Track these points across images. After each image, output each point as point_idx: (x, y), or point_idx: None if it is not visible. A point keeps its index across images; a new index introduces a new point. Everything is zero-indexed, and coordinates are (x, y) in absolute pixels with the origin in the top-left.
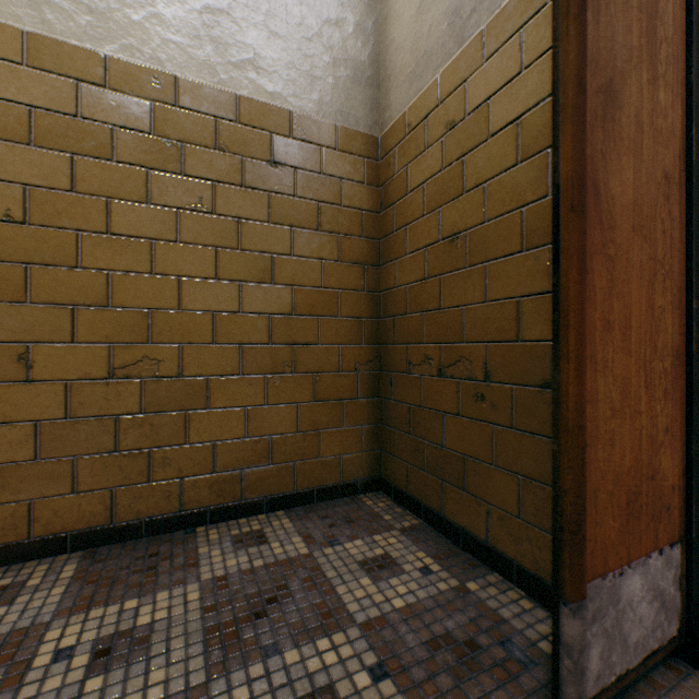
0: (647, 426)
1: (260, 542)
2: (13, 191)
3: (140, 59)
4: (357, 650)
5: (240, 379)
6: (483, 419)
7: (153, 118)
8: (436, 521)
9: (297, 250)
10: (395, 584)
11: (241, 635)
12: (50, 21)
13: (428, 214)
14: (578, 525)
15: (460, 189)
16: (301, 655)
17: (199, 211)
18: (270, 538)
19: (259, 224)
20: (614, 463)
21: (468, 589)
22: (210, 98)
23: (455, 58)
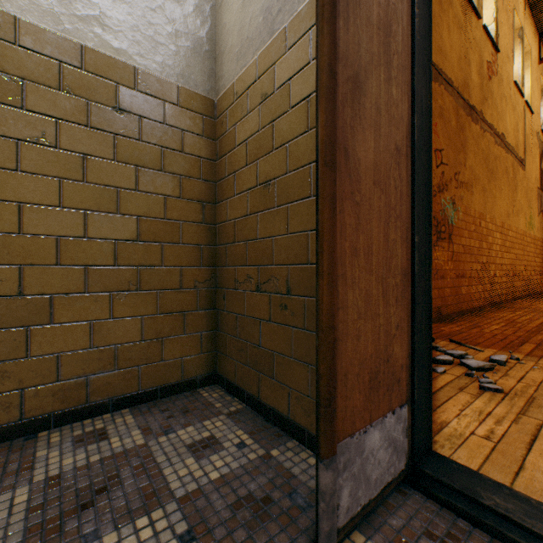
0: (384, 324)
1: (101, 439)
2: None
3: None
4: (172, 522)
5: (86, 296)
6: (286, 324)
7: None
8: (255, 404)
9: (142, 186)
10: (215, 460)
11: (64, 528)
12: None
13: (250, 164)
14: (330, 401)
15: (271, 147)
16: (120, 536)
17: (42, 144)
18: (111, 435)
19: (105, 161)
20: (360, 352)
21: (271, 455)
22: (54, 43)
23: (268, 45)
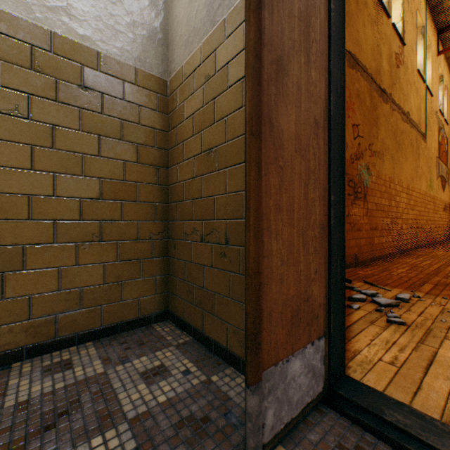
0: (304, 269)
1: (66, 368)
2: None
3: None
4: (123, 440)
5: (54, 246)
6: (225, 269)
7: None
8: (200, 337)
9: (104, 153)
10: (163, 385)
11: (28, 447)
12: None
13: (196, 135)
14: (256, 336)
15: (213, 120)
16: None
17: (15, 116)
18: (75, 364)
19: (71, 131)
20: (283, 293)
21: (212, 381)
22: (26, 29)
23: (210, 34)
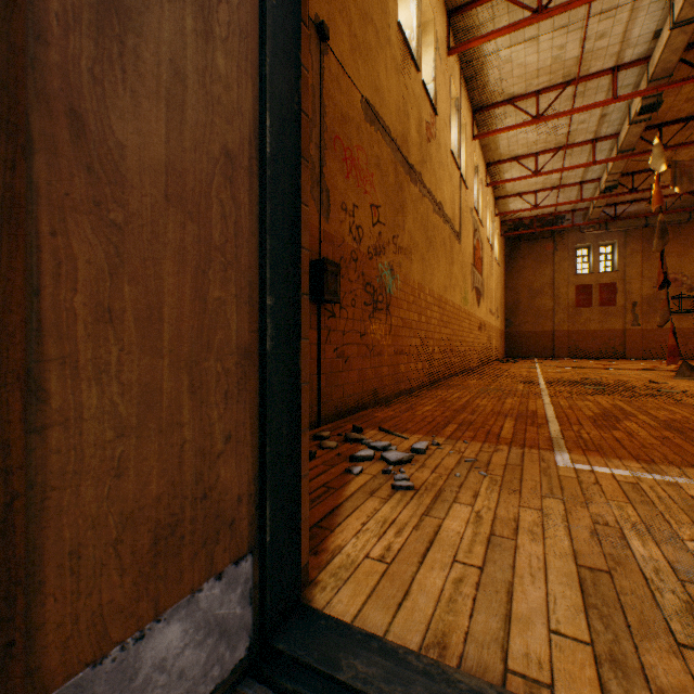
0: (196, 438)
1: None
2: None
3: None
4: None
5: None
6: None
7: None
8: None
9: None
10: None
11: None
12: None
13: None
14: None
15: None
16: None
17: None
18: None
19: None
20: (126, 498)
21: None
22: None
23: None
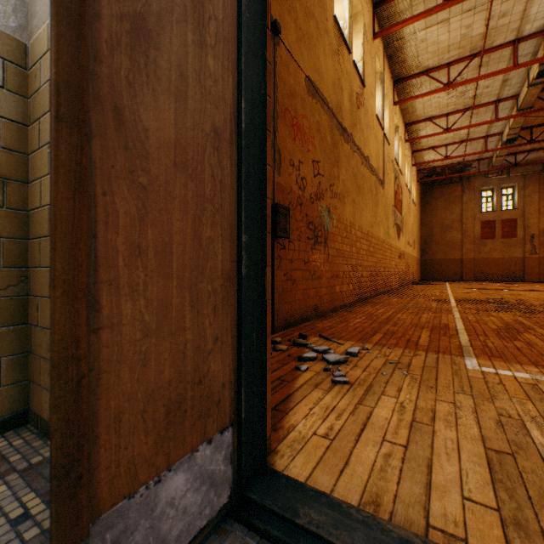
0: (194, 339)
1: None
2: None
3: None
4: None
5: None
6: None
7: None
8: None
9: None
10: None
11: None
12: None
13: None
14: (69, 467)
15: None
16: None
17: None
18: None
19: None
20: (149, 381)
21: None
22: None
23: None
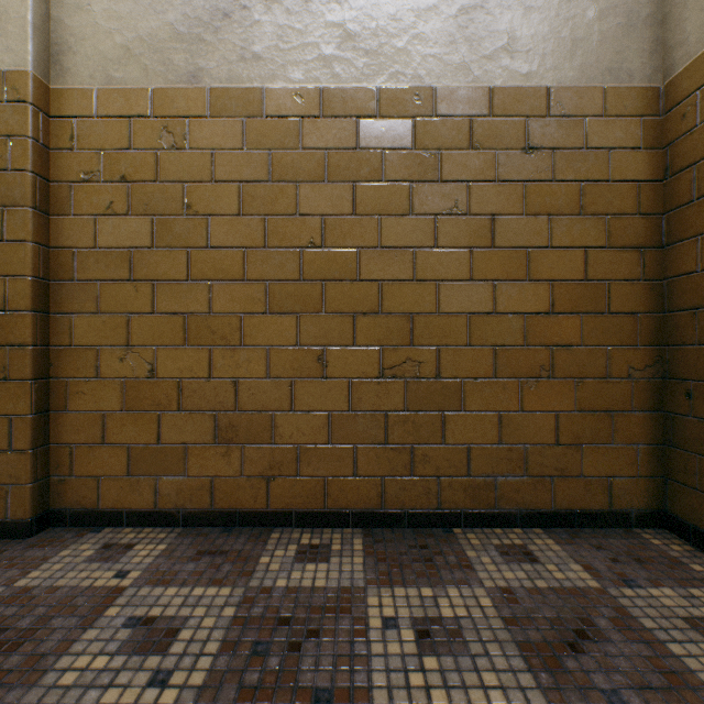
0: None
1: (530, 559)
2: (314, 222)
3: (403, 82)
4: None
5: (493, 383)
6: None
7: (414, 134)
8: None
9: (555, 241)
10: None
11: (562, 664)
12: (338, 73)
13: None
14: None
15: None
16: None
17: (453, 214)
18: (540, 558)
19: (512, 218)
20: None
21: None
22: (464, 100)
23: None
